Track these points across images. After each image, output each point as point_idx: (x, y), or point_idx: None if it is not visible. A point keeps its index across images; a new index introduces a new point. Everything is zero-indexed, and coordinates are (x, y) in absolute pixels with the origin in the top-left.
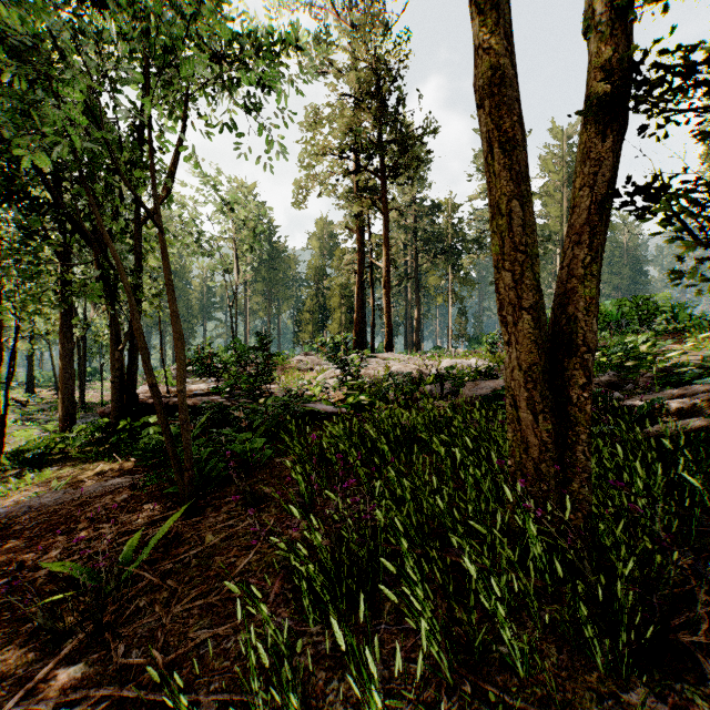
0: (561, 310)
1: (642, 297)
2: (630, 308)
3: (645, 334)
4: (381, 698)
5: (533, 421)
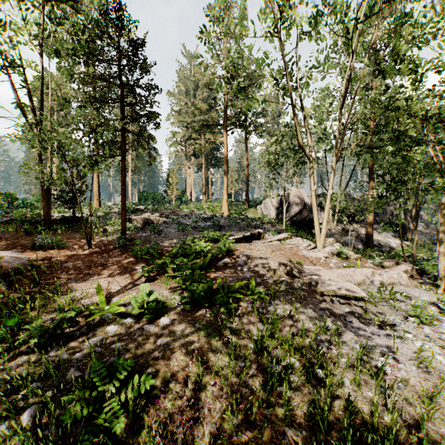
0: (48, 206)
1: (10, 193)
2: (5, 197)
3: (24, 208)
4: (48, 231)
5: (47, 217)
